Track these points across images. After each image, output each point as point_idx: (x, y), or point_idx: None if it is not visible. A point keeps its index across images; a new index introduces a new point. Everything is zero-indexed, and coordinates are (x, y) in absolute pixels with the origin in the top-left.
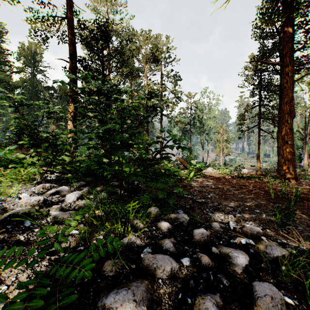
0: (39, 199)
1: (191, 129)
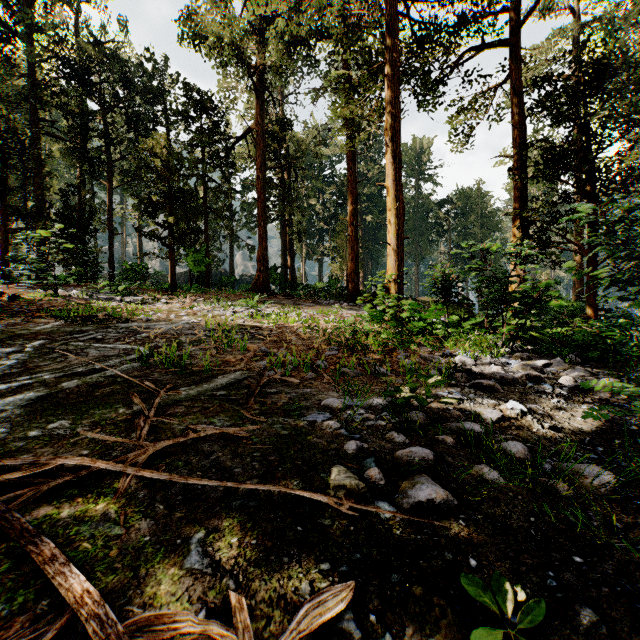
0: (536, 367)
1: None
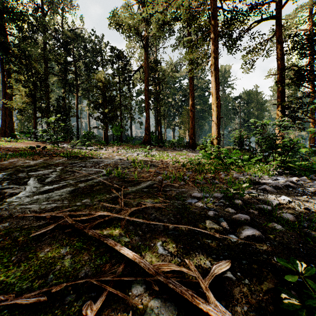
0: (293, 181)
1: None
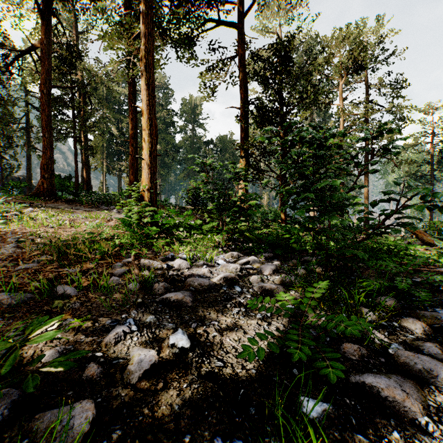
0: (237, 267)
1: (432, 172)
